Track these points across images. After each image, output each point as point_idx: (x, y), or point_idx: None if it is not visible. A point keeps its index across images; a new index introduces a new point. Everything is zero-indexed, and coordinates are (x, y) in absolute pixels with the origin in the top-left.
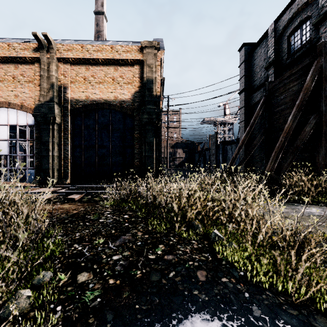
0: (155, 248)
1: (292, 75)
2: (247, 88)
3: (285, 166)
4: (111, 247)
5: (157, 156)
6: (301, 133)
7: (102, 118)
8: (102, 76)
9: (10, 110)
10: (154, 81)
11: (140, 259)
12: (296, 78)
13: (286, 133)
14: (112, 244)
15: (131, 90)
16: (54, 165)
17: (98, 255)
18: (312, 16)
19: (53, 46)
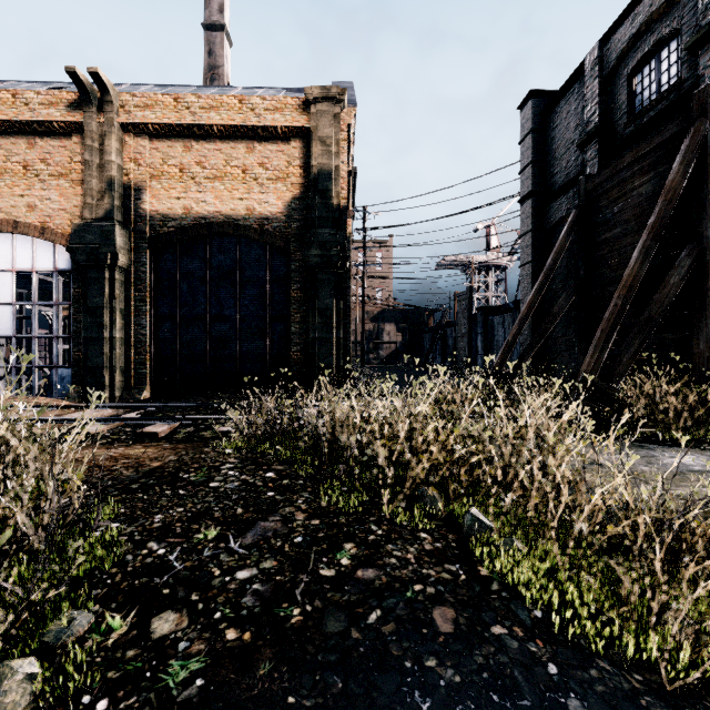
0: (335, 551)
1: (638, 161)
2: (537, 189)
3: (625, 361)
4: (233, 549)
5: (340, 339)
6: (660, 289)
7: (221, 255)
8: (220, 163)
9: (19, 238)
10: (334, 175)
11: (300, 578)
12: (646, 167)
13: (626, 287)
14: (235, 543)
15: (283, 194)
16: (114, 360)
17: (202, 569)
18: (683, 29)
19: (113, 97)
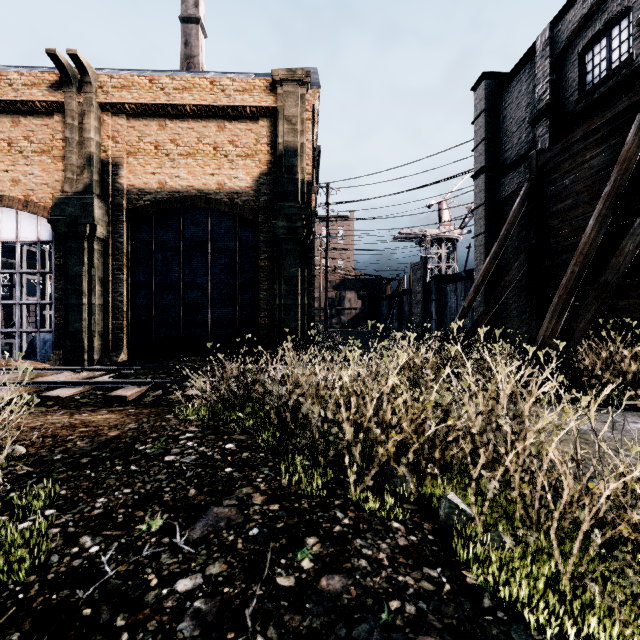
0: (296, 549)
1: (590, 135)
2: (490, 165)
3: (582, 326)
4: (177, 546)
5: (305, 306)
6: (615, 256)
7: (194, 227)
8: (193, 141)
9: (4, 211)
10: (299, 152)
11: (252, 590)
12: (598, 140)
13: (583, 255)
14: (181, 537)
15: (251, 170)
16: (93, 325)
17: (137, 576)
18: (634, 7)
19: (92, 78)
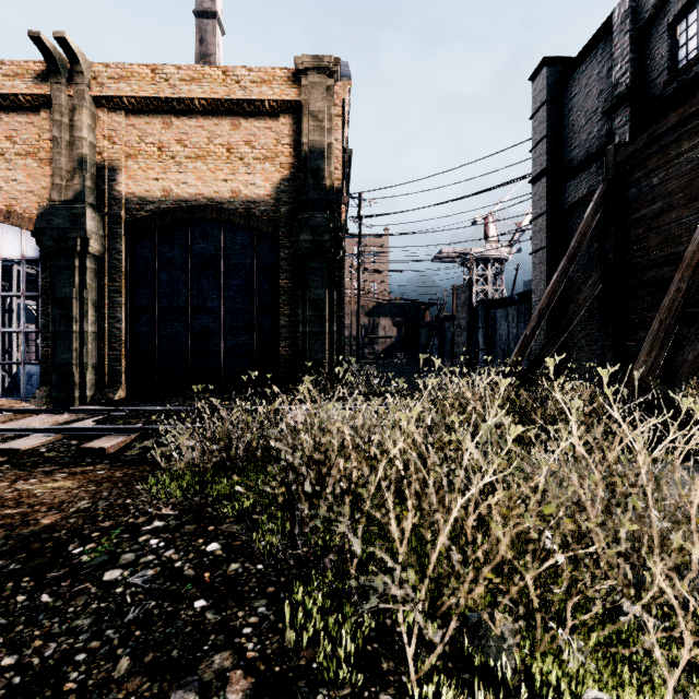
0: None
1: (687, 121)
2: (552, 167)
3: (691, 360)
4: None
5: (333, 334)
6: None
7: (204, 242)
8: (202, 141)
9: None
10: (327, 153)
11: None
12: (698, 126)
13: (692, 267)
14: None
15: (271, 175)
16: (85, 356)
17: None
18: None
19: (84, 67)
